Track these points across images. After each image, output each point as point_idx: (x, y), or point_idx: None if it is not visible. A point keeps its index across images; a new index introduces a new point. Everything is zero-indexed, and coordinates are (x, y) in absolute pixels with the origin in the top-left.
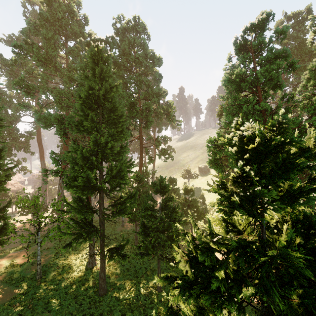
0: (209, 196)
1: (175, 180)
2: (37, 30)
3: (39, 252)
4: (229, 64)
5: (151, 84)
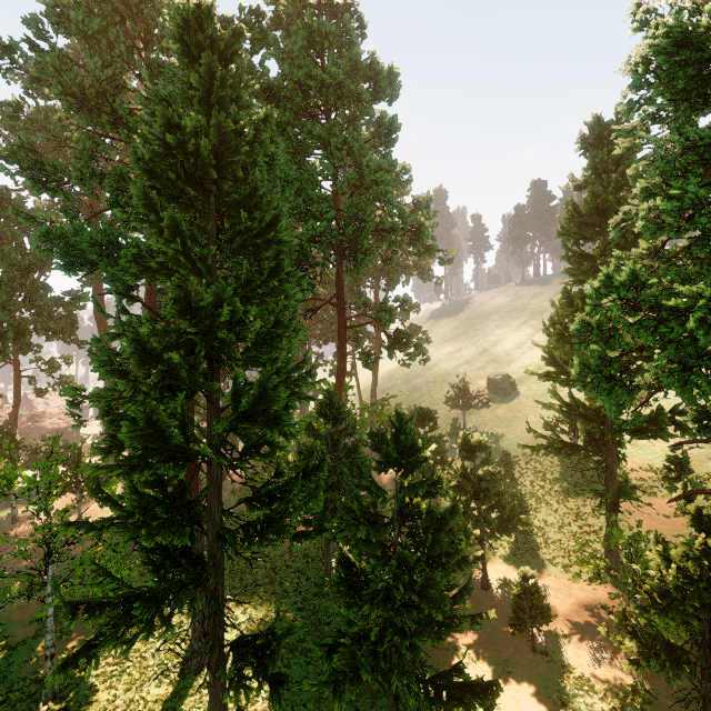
0: (521, 456)
1: (433, 416)
2: (70, 21)
3: (51, 621)
4: (663, 1)
5: (368, 150)
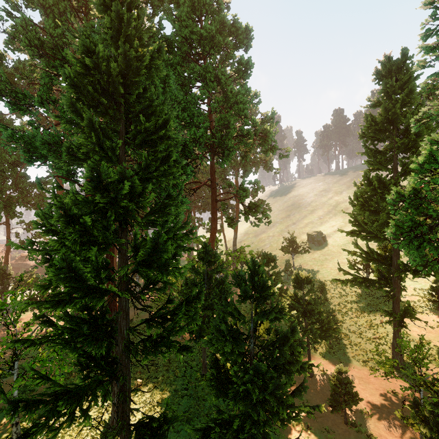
0: (331, 284)
1: (274, 259)
2: None
3: None
4: None
5: (231, 82)
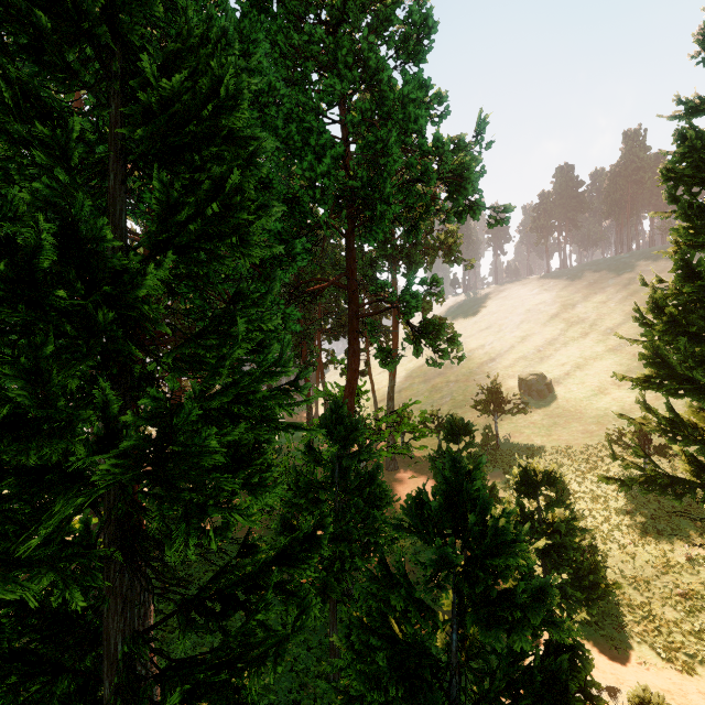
0: (571, 474)
1: (468, 429)
2: None
3: None
4: None
5: None
